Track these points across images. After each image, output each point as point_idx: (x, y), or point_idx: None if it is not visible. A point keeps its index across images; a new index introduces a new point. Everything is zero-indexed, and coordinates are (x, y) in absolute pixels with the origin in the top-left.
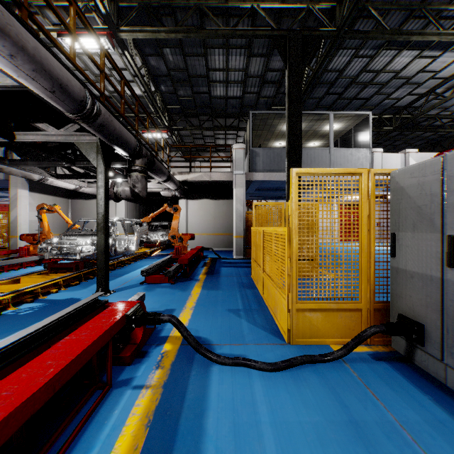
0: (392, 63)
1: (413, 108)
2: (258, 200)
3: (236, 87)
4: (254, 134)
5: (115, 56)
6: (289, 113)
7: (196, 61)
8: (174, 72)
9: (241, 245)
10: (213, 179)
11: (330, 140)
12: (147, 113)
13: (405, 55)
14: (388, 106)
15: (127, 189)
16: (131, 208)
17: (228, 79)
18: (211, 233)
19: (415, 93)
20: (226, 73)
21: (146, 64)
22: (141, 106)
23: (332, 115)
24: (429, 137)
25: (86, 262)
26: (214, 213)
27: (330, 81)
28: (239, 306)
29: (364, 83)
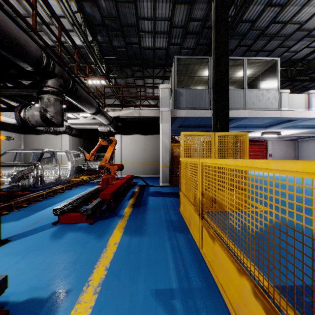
0: (299, 14)
1: (306, 60)
2: (179, 137)
3: (162, 38)
4: (177, 80)
5: (53, 2)
6: (216, 43)
7: (126, 9)
8: (108, 21)
9: (167, 173)
10: (142, 116)
11: (244, 82)
12: (74, 45)
13: (312, 5)
14: (286, 59)
15: (36, 113)
16: (76, 142)
17: (156, 30)
18: (141, 163)
19: (311, 46)
20: (154, 22)
21: (81, 11)
22: (66, 33)
23: (246, 61)
24: (311, 88)
25: (2, 195)
26: (144, 146)
27: (242, 32)
28: (171, 280)
29: (271, 35)
